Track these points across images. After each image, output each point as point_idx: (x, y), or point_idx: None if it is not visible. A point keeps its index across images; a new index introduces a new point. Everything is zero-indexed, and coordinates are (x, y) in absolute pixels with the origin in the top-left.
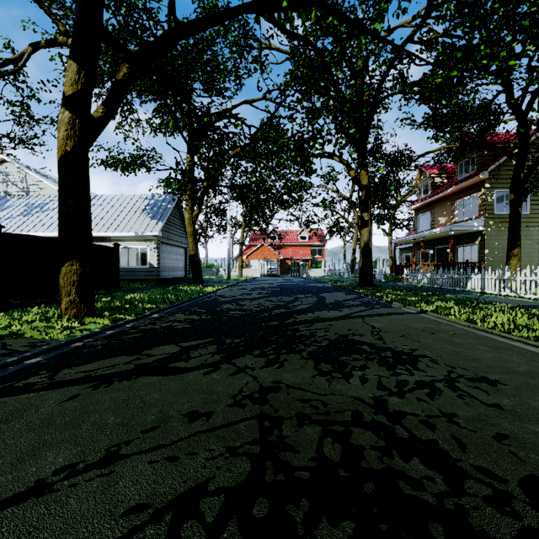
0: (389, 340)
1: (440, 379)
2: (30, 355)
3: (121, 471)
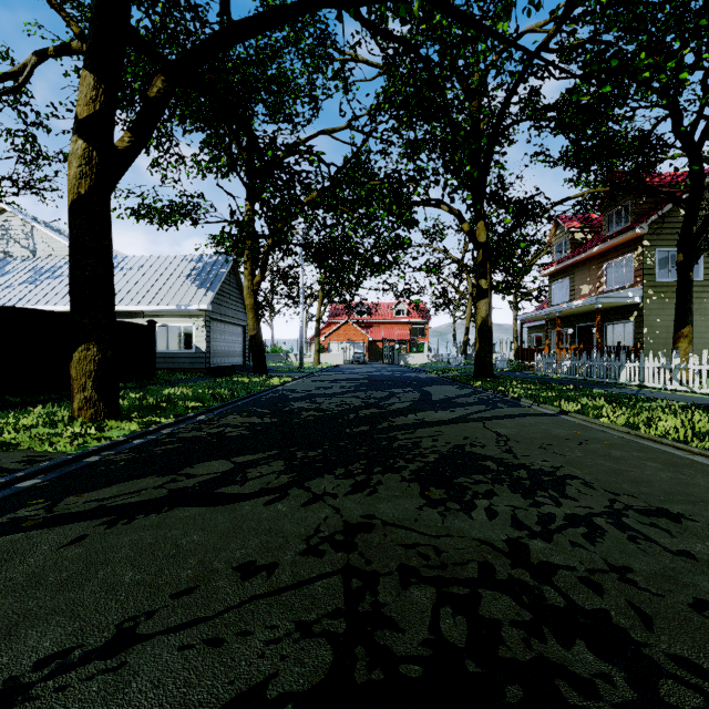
0: (522, 453)
1: (600, 512)
2: (24, 476)
3: (136, 663)
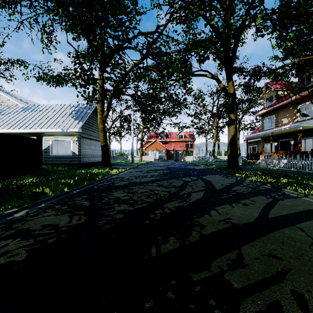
0: None
1: None
2: None
3: None
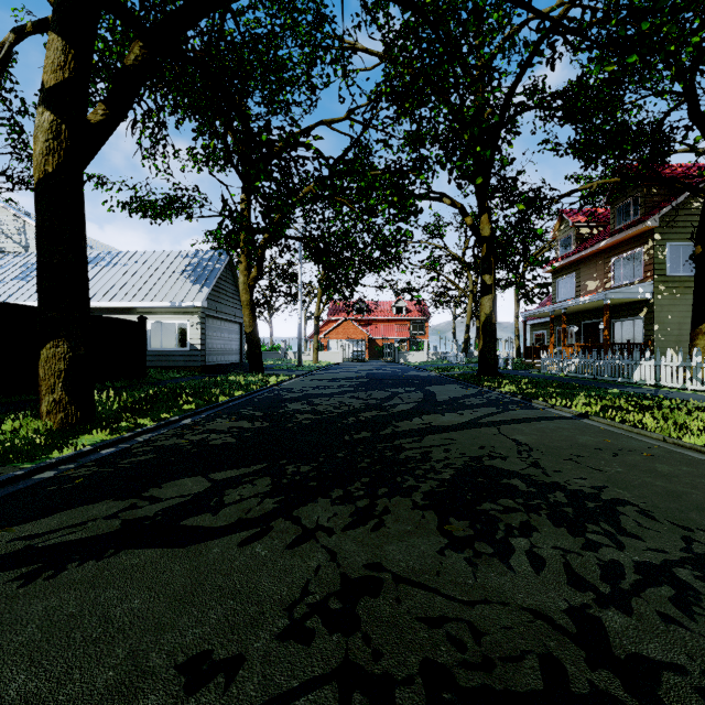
0: (552, 468)
1: (679, 558)
2: None
3: None
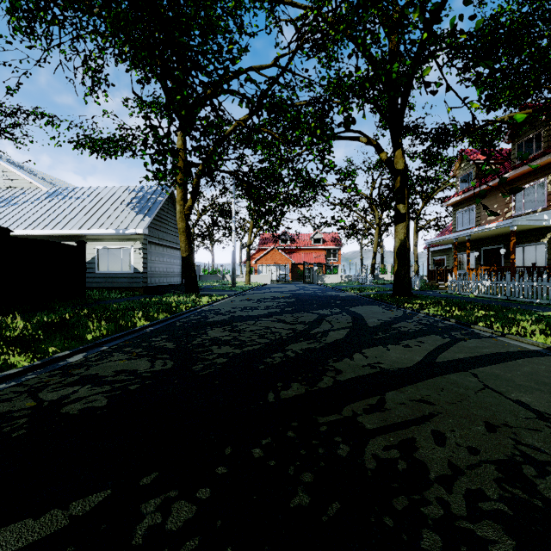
0: None
1: None
2: None
3: None
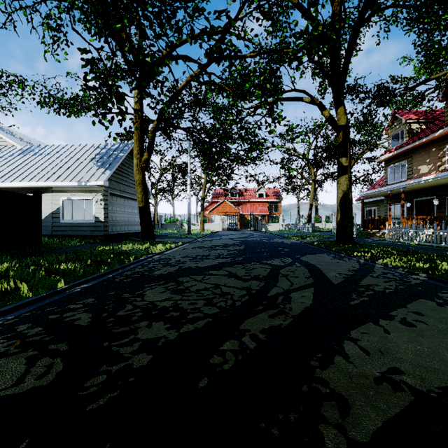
0: None
1: None
2: None
3: None
